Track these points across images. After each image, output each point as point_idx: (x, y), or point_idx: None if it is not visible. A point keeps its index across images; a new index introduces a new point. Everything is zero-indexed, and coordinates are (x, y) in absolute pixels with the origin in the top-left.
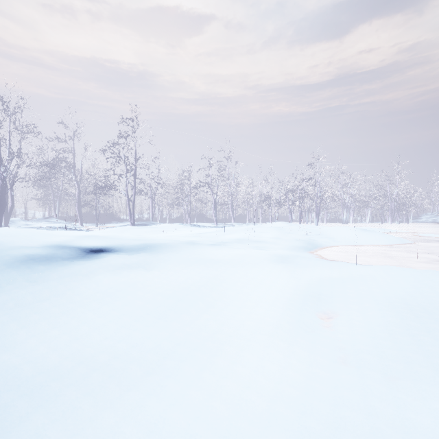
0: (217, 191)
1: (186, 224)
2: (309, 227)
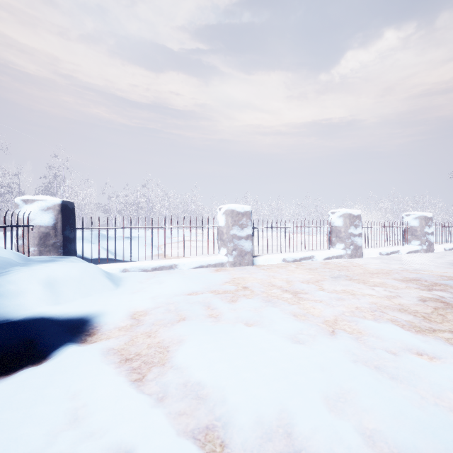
0: None
1: None
2: None
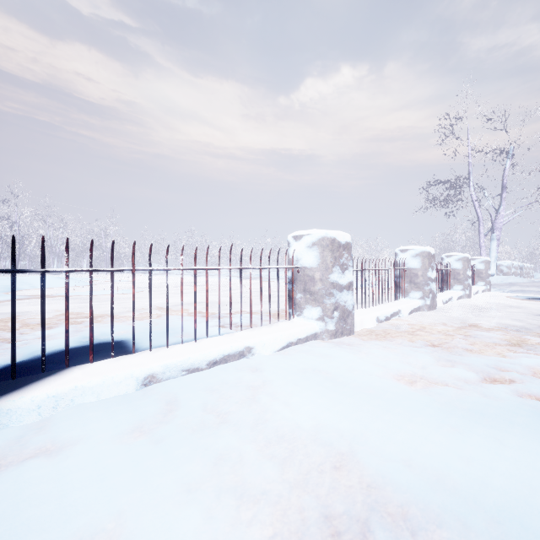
0: None
1: None
2: None
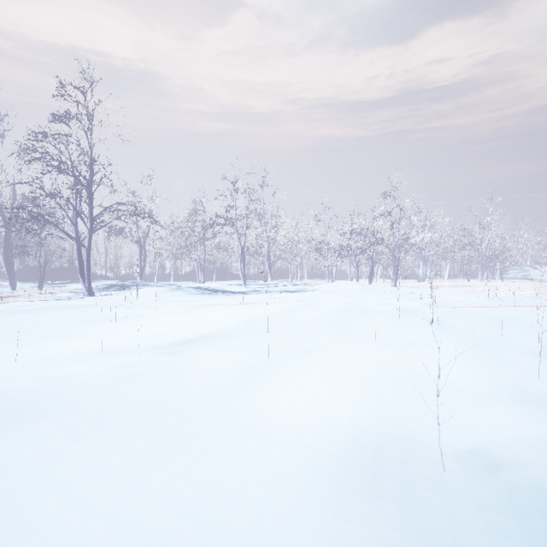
0: (245, 233)
1: (187, 289)
2: (401, 292)
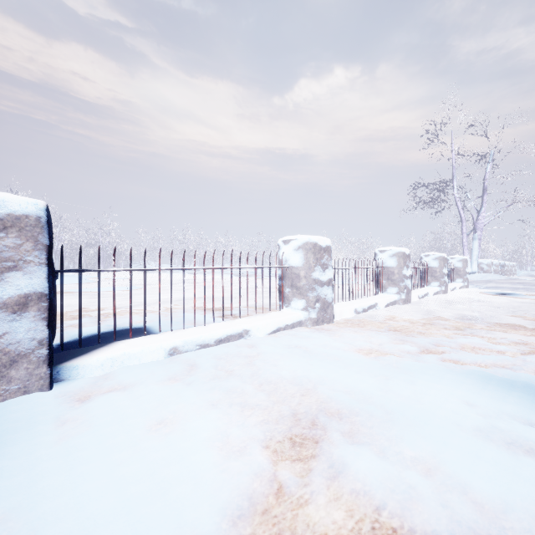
0: None
1: None
2: None
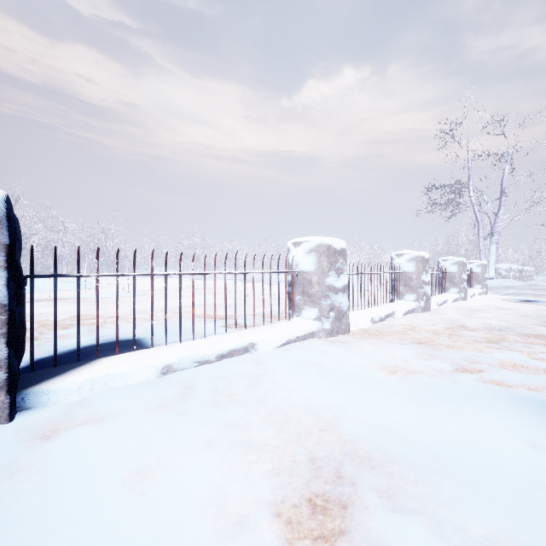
0: None
1: None
2: None
